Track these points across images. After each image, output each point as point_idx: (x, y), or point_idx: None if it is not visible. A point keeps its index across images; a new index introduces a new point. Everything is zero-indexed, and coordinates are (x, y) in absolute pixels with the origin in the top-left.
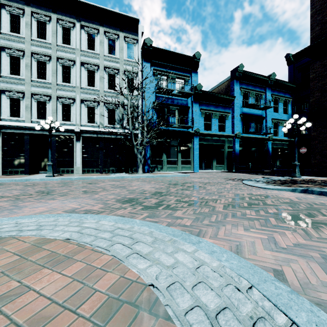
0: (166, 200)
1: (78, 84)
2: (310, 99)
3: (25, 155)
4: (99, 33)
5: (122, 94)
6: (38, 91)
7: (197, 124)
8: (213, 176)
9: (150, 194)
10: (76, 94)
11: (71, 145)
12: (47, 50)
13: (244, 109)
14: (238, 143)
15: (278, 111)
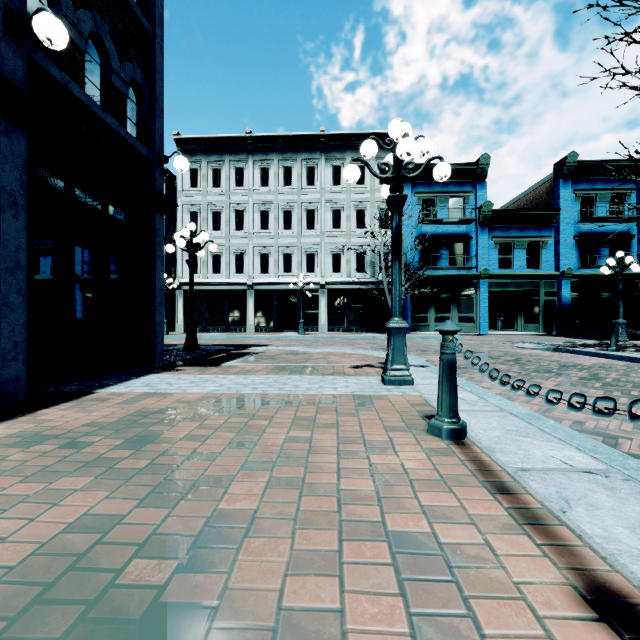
0: (409, 349)
1: (323, 228)
2: None
3: (273, 312)
4: (346, 163)
5: (374, 237)
6: (285, 243)
7: (486, 262)
8: (500, 339)
9: None
10: (321, 241)
11: (316, 300)
12: (293, 197)
13: (585, 226)
14: (568, 287)
15: None
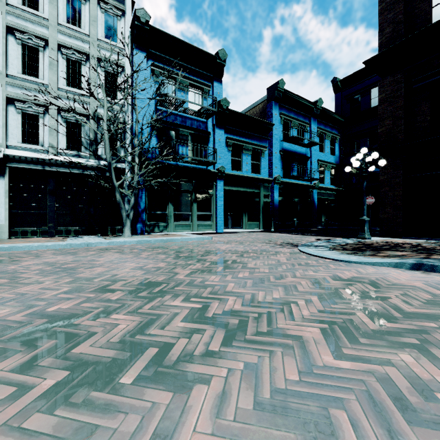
0: (162, 315)
1: (1, 66)
2: (379, 129)
3: None
4: None
5: (93, 95)
6: None
7: (222, 160)
8: (248, 239)
9: (125, 294)
10: None
11: None
12: None
13: (285, 144)
14: (277, 191)
15: (324, 150)
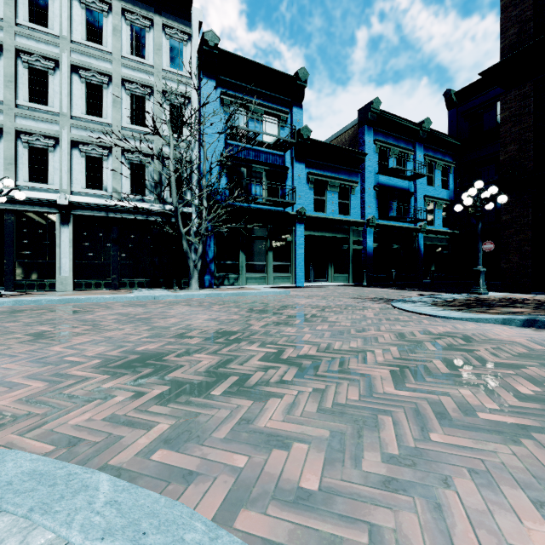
0: (240, 356)
1: (66, 108)
2: (500, 157)
3: None
4: (112, 12)
5: (158, 133)
6: None
7: (303, 200)
8: (333, 293)
9: (203, 340)
10: (61, 129)
11: (50, 232)
12: None
13: (382, 178)
14: (371, 236)
15: (433, 183)
